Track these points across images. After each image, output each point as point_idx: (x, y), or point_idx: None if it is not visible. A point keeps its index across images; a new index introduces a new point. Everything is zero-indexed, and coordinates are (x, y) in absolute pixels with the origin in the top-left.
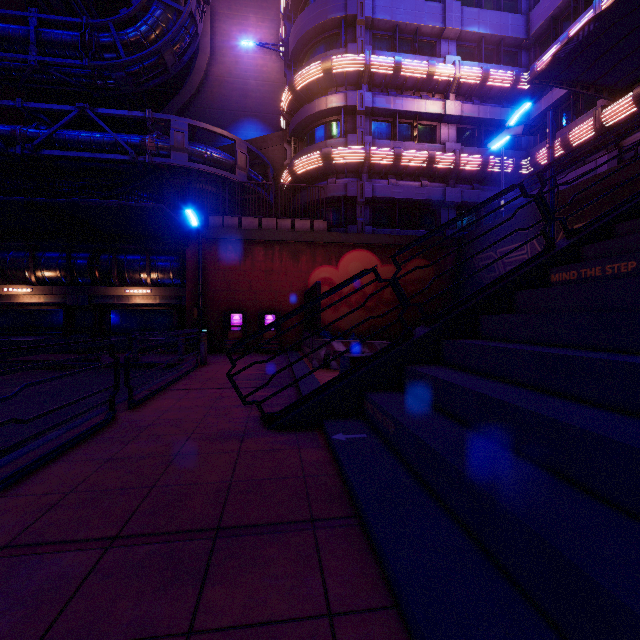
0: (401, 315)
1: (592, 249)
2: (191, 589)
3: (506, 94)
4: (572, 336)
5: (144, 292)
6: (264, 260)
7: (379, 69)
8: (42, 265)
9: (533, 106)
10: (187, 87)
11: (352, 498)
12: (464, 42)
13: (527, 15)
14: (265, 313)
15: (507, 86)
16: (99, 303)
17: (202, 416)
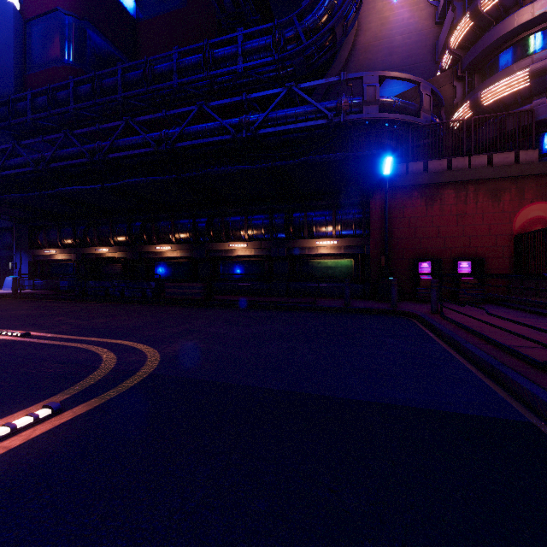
0: None
1: None
2: None
3: None
4: None
5: (331, 243)
6: (455, 203)
7: None
8: (252, 225)
9: None
10: (337, 62)
11: None
12: None
13: None
14: (458, 260)
15: None
16: (293, 254)
17: None
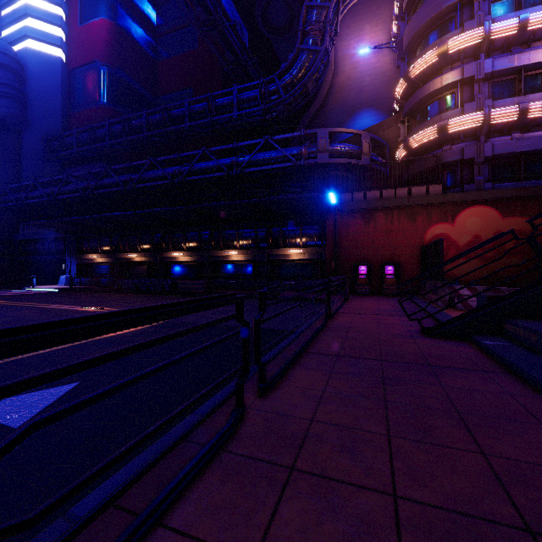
0: (538, 264)
1: None
2: (432, 377)
3: None
4: None
5: (298, 251)
6: (384, 223)
7: (500, 34)
8: (242, 237)
9: None
10: (317, 99)
11: (507, 368)
12: None
13: None
14: (385, 264)
15: None
16: (272, 259)
17: (376, 326)
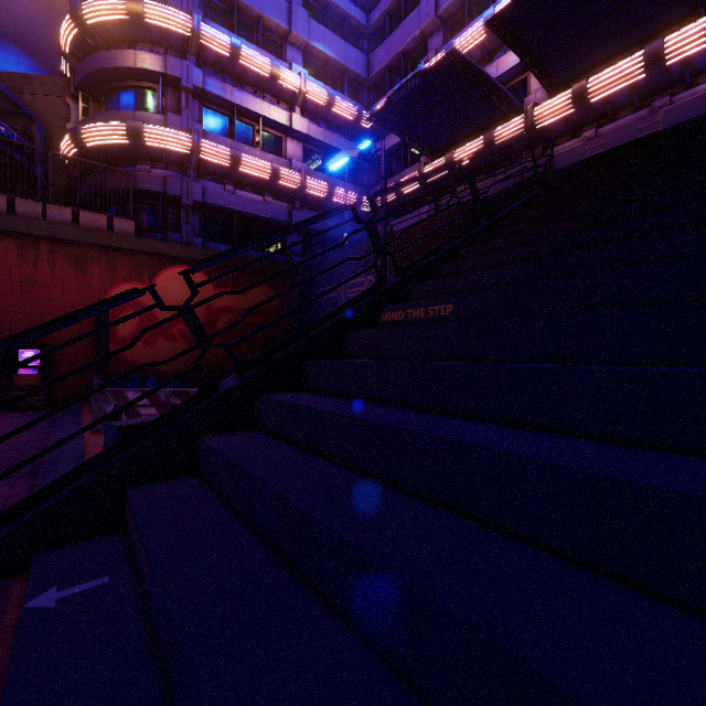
0: (199, 361)
1: (417, 289)
2: None
3: (350, 127)
4: (398, 391)
5: None
6: (18, 264)
7: (212, 44)
8: None
9: (373, 147)
10: None
11: None
12: (311, 57)
13: (368, 56)
14: (20, 347)
15: (351, 119)
16: None
17: None
